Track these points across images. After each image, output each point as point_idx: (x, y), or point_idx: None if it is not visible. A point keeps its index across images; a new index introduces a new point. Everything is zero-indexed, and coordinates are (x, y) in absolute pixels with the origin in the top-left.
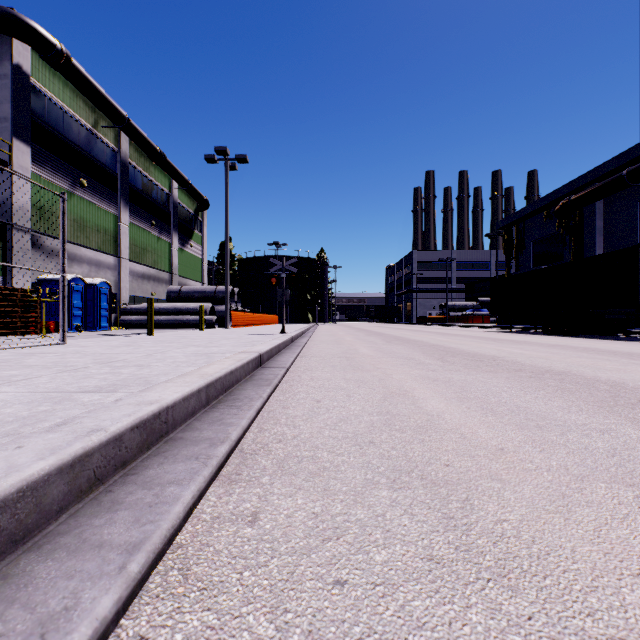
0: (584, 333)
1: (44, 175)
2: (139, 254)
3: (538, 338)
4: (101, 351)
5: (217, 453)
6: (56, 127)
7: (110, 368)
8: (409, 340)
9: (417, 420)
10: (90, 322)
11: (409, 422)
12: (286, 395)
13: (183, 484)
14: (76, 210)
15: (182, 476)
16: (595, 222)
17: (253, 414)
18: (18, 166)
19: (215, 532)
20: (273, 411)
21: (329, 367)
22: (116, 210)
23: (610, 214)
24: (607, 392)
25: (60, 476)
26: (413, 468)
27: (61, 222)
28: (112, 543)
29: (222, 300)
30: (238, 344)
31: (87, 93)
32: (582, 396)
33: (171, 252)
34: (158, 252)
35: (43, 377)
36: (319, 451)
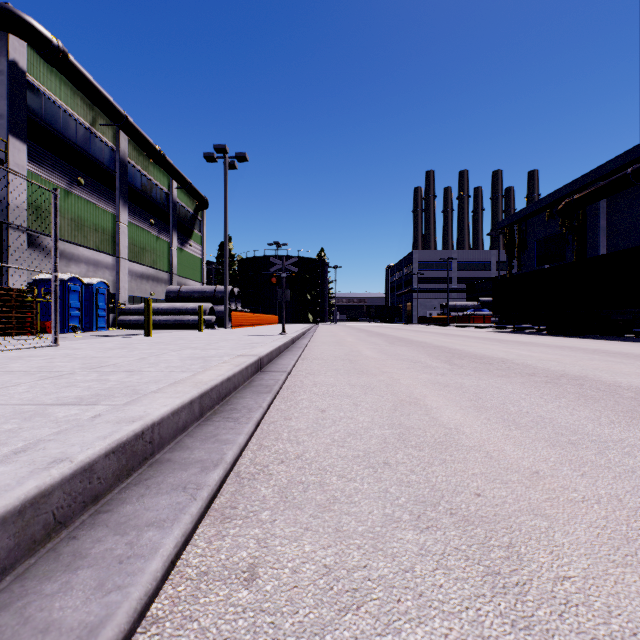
0: (589, 334)
1: (41, 173)
2: (138, 254)
3: (543, 339)
4: (93, 354)
5: (209, 481)
6: (53, 125)
7: (97, 374)
8: (412, 341)
9: (434, 434)
10: (88, 322)
11: (425, 437)
12: (288, 403)
13: (165, 527)
14: (74, 209)
15: (165, 514)
16: (599, 221)
17: (252, 428)
18: (14, 164)
19: (201, 597)
20: (274, 423)
21: (332, 371)
22: (114, 209)
23: (614, 213)
24: (634, 400)
25: (2, 528)
26: (439, 499)
27: (53, 219)
28: (62, 625)
29: (222, 300)
30: (237, 346)
31: (85, 90)
32: (608, 405)
33: (170, 252)
34: (157, 252)
35: (21, 385)
36: (327, 475)
